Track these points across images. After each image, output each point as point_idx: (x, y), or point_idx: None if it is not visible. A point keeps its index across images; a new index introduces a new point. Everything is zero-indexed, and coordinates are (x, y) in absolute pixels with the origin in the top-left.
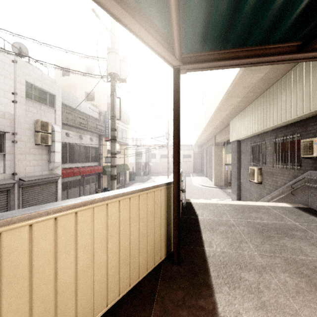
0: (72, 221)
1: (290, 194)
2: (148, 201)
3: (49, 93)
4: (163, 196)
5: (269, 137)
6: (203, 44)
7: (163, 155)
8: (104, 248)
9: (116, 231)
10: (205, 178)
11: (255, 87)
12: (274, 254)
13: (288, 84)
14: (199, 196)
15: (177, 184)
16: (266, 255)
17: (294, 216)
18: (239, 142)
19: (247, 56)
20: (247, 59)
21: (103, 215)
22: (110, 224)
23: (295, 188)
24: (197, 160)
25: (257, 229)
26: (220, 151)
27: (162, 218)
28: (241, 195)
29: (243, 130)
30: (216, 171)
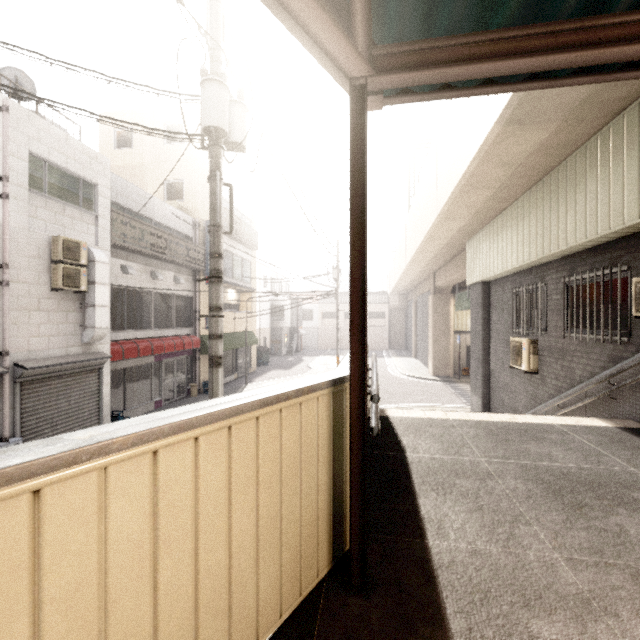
0: (19, 521)
1: (604, 399)
2: (283, 432)
3: (83, 181)
4: (323, 414)
5: (554, 275)
6: (430, 16)
7: (327, 313)
8: (146, 583)
9: (185, 527)
10: (414, 360)
11: (526, 164)
12: (603, 558)
13: (602, 155)
14: (403, 398)
15: (359, 384)
16: (583, 561)
17: (625, 450)
18: (487, 286)
19: (544, 48)
20: (545, 56)
21: (142, 486)
22: (167, 509)
23: (620, 386)
24: (398, 324)
25: (548, 484)
26: (444, 305)
27: (322, 471)
28: (491, 397)
29: (496, 259)
30: (436, 345)
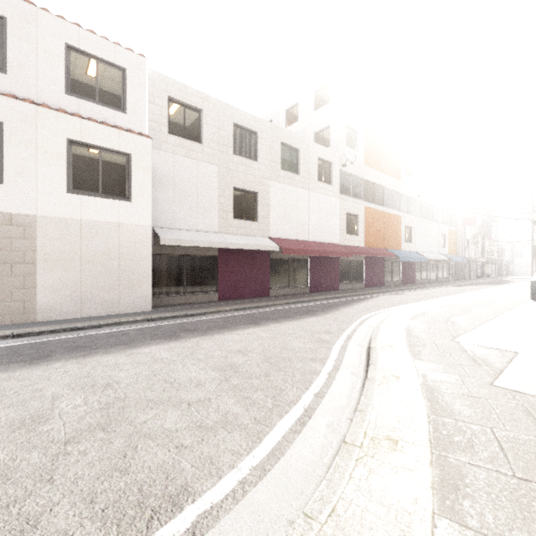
0: None
1: None
2: None
3: None
4: None
5: None
6: None
7: None
8: None
9: None
10: None
11: None
12: None
13: None
14: None
15: None
16: None
17: None
18: None
19: None
20: None
21: None
22: None
23: None
24: None
25: None
26: None
27: None
28: None
29: None
30: None
